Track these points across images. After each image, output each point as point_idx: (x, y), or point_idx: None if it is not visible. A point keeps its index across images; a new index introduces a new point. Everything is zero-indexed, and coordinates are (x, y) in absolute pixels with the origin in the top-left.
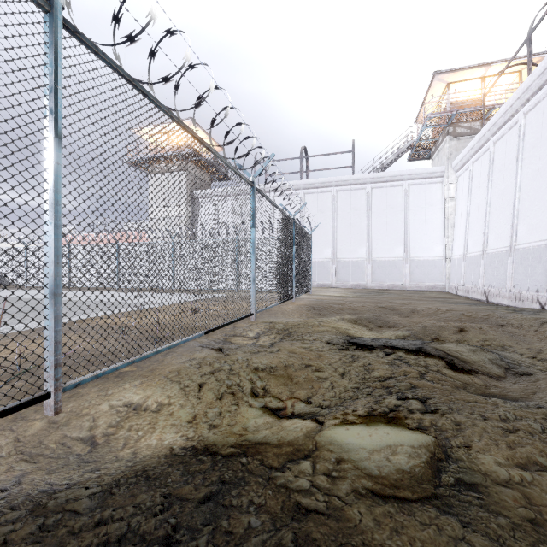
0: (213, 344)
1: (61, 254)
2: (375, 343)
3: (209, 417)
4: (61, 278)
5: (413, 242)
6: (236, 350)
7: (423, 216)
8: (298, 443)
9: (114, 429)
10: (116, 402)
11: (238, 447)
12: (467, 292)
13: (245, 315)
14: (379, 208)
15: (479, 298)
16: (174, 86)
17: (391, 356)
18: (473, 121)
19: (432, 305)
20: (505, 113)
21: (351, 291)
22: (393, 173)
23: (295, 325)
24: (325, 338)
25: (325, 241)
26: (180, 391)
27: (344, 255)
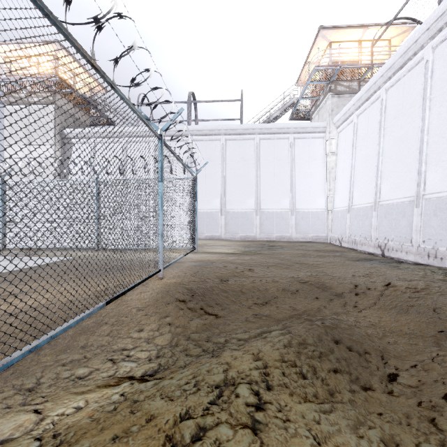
0: None
1: None
2: None
3: None
4: None
5: (298, 194)
6: None
7: (307, 169)
8: None
9: None
10: None
11: None
12: (354, 244)
13: None
14: (266, 160)
15: (371, 251)
16: None
17: None
18: (352, 81)
19: (355, 270)
20: (406, 51)
21: (242, 245)
22: (280, 125)
23: None
24: None
25: (213, 191)
26: None
27: (232, 206)
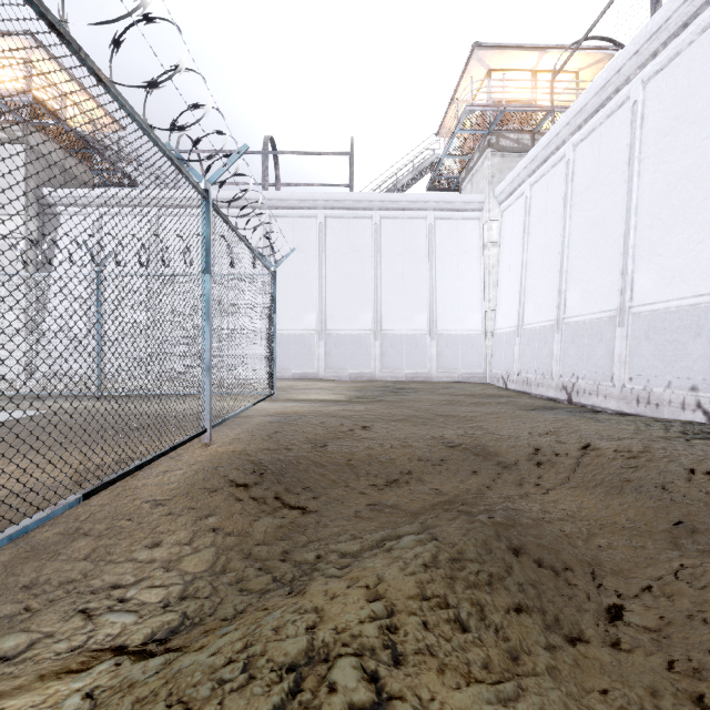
0: None
1: None
2: None
3: None
4: None
5: (441, 307)
6: None
7: (455, 268)
8: None
9: None
10: None
11: None
12: (526, 385)
13: None
14: (391, 251)
15: (551, 396)
16: None
17: None
18: (522, 133)
19: (533, 425)
20: (604, 86)
21: (352, 388)
22: (413, 196)
23: None
24: None
25: (306, 300)
26: None
27: (337, 325)
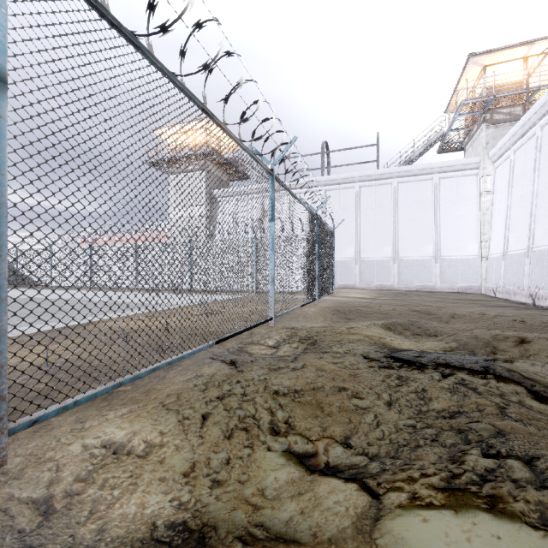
0: (225, 356)
1: (5, 243)
2: (424, 358)
3: (213, 467)
4: (5, 276)
5: (444, 240)
6: (252, 365)
7: (455, 212)
8: (347, 546)
9: (81, 485)
10: (92, 440)
11: (250, 543)
12: (507, 294)
13: (263, 320)
14: (406, 204)
15: (523, 301)
16: (180, 52)
17: (450, 379)
18: (514, 106)
19: (472, 309)
20: None
21: (377, 293)
22: (422, 166)
23: (320, 332)
24: (358, 350)
25: (347, 240)
26: (177, 426)
27: (367, 255)
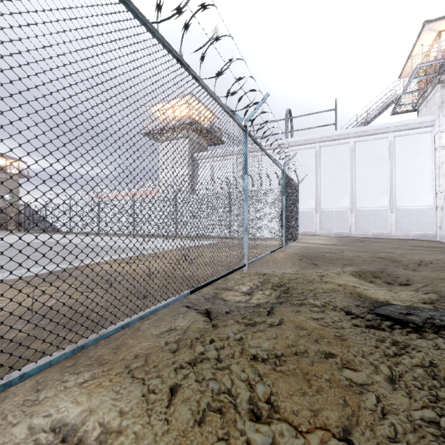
0: (200, 304)
1: None
2: (416, 318)
3: None
4: None
5: (399, 192)
6: (226, 318)
7: (410, 166)
8: None
9: None
10: (41, 420)
11: None
12: None
13: (237, 267)
14: (362, 161)
15: None
16: (156, 6)
17: None
18: None
19: (436, 256)
20: None
21: (336, 239)
22: (378, 126)
23: (292, 279)
24: (337, 303)
25: (308, 193)
26: (141, 403)
27: (327, 206)
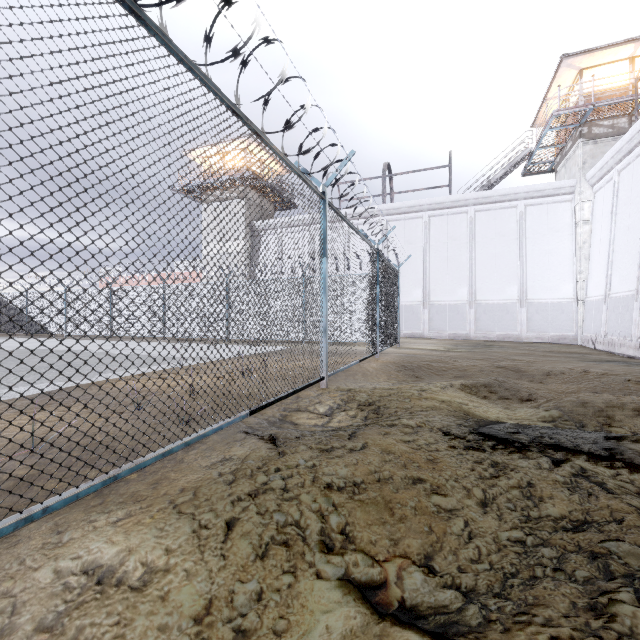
0: (263, 429)
1: None
2: (524, 436)
3: (238, 607)
4: None
5: (531, 279)
6: (297, 444)
7: (545, 246)
8: None
9: (44, 637)
10: (70, 563)
11: None
12: (611, 346)
13: (313, 381)
14: (484, 237)
15: (630, 354)
16: (204, 38)
17: (564, 469)
18: (617, 118)
19: (570, 365)
20: None
21: (450, 343)
22: (504, 190)
23: (384, 395)
24: (435, 422)
25: (414, 280)
26: (191, 539)
27: (438, 298)
